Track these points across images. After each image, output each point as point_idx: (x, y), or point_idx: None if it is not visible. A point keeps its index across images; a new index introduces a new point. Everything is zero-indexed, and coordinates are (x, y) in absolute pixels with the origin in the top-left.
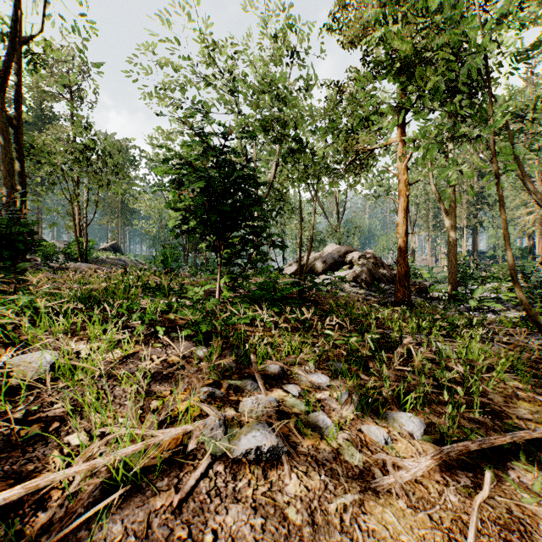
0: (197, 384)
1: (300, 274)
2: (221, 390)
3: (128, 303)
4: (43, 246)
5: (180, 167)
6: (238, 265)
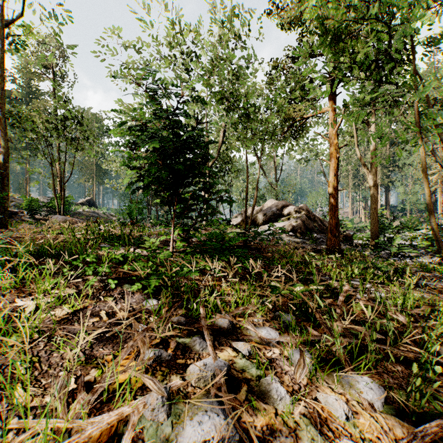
0: (141, 349)
1: (245, 226)
2: (168, 351)
3: (84, 255)
4: (29, 201)
5: (136, 128)
6: (190, 218)
